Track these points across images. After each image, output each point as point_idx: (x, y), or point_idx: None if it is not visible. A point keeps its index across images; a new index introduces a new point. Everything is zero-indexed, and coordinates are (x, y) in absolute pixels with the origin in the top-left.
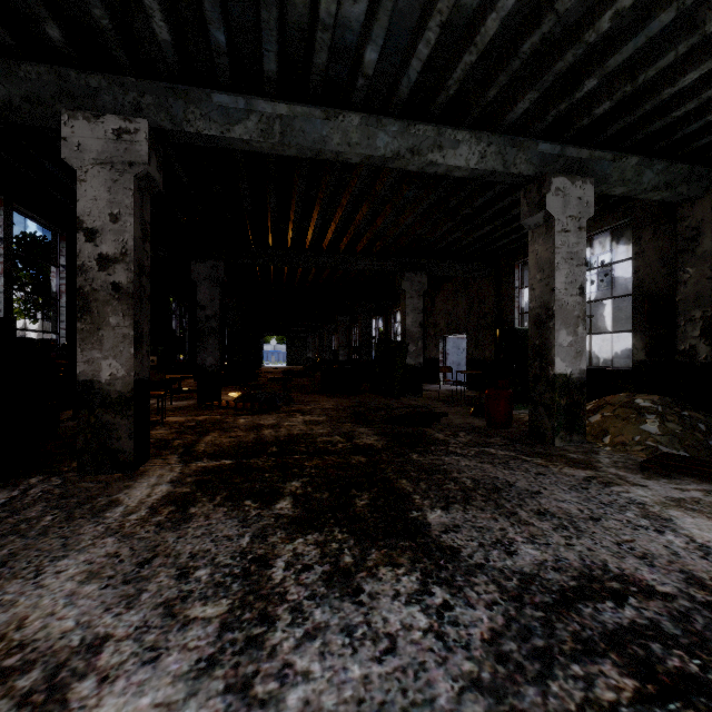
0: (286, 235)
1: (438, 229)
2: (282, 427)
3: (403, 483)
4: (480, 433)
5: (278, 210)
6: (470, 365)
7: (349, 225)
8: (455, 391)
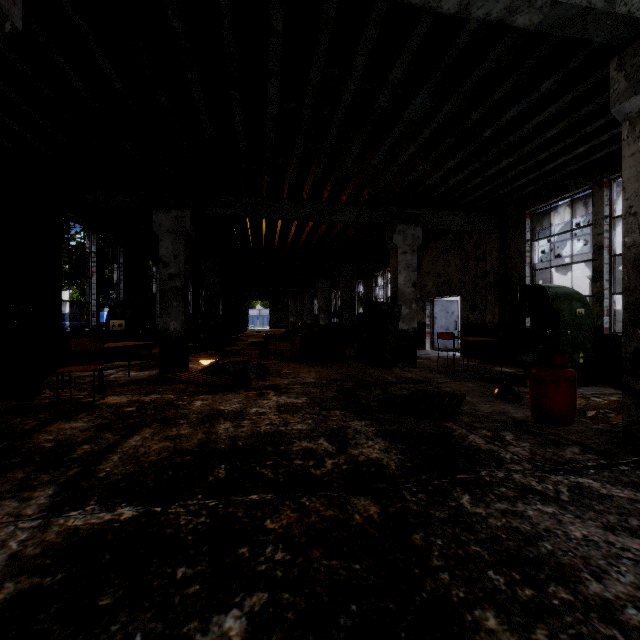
0: (260, 180)
1: (443, 165)
2: (245, 418)
3: (494, 633)
4: (535, 434)
5: (248, 140)
6: (464, 330)
7: (334, 163)
8: (449, 358)
